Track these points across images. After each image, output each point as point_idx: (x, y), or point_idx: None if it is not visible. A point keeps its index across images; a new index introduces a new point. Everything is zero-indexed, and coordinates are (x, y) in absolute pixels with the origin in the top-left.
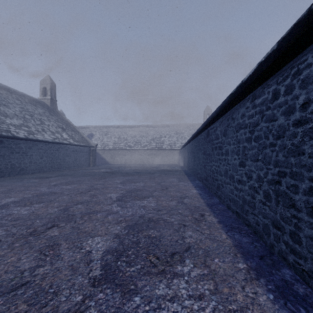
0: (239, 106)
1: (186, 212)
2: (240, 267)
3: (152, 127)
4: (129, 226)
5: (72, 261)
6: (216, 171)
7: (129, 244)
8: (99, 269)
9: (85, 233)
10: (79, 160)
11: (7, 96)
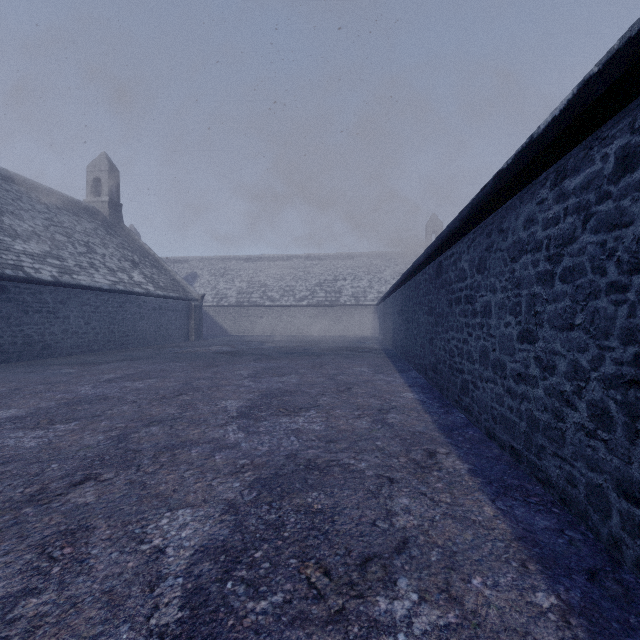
0: (520, 201)
1: (392, 446)
2: (541, 605)
3: (317, 260)
4: (262, 481)
5: (112, 579)
6: (460, 353)
7: (259, 531)
8: (176, 605)
9: (156, 498)
10: (168, 327)
11: (19, 196)
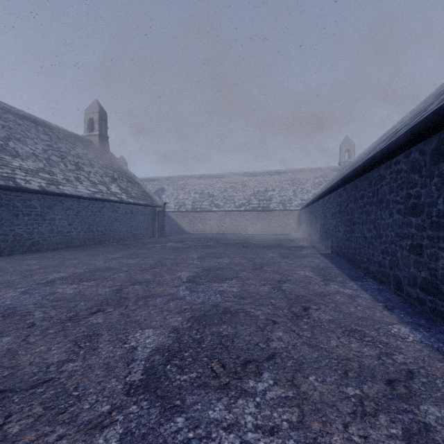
0: None
1: None
2: None
3: (252, 176)
4: None
5: None
6: None
7: None
8: None
9: None
10: (137, 227)
11: (28, 128)
